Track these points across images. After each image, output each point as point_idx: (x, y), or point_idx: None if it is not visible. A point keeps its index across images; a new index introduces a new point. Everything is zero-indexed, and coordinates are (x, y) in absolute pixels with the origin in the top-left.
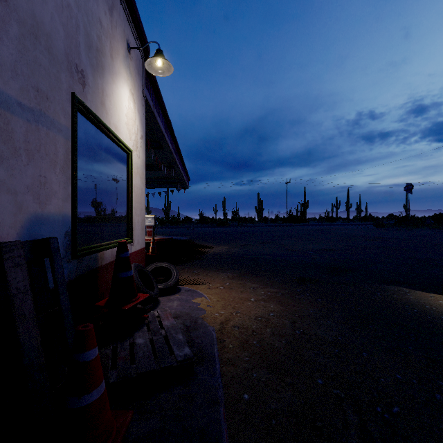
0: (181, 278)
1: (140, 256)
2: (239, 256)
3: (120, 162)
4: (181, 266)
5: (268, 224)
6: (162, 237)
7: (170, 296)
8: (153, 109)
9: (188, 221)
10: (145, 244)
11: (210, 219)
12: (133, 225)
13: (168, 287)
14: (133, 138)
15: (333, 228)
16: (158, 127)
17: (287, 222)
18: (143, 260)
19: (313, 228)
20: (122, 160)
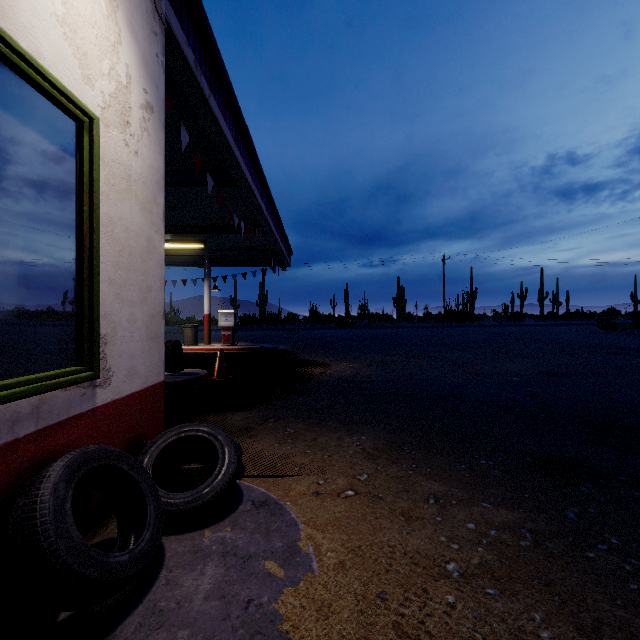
0: (255, 450)
1: (140, 407)
2: (380, 386)
3: (34, 131)
4: (263, 412)
5: (416, 324)
6: (247, 345)
7: (204, 533)
8: (196, 72)
9: (292, 319)
10: (163, 374)
11: (326, 316)
12: (107, 330)
13: (200, 505)
14: (107, 90)
15: (528, 330)
16: (217, 126)
17: (445, 321)
18: (157, 414)
19: (493, 331)
20: (44, 130)
